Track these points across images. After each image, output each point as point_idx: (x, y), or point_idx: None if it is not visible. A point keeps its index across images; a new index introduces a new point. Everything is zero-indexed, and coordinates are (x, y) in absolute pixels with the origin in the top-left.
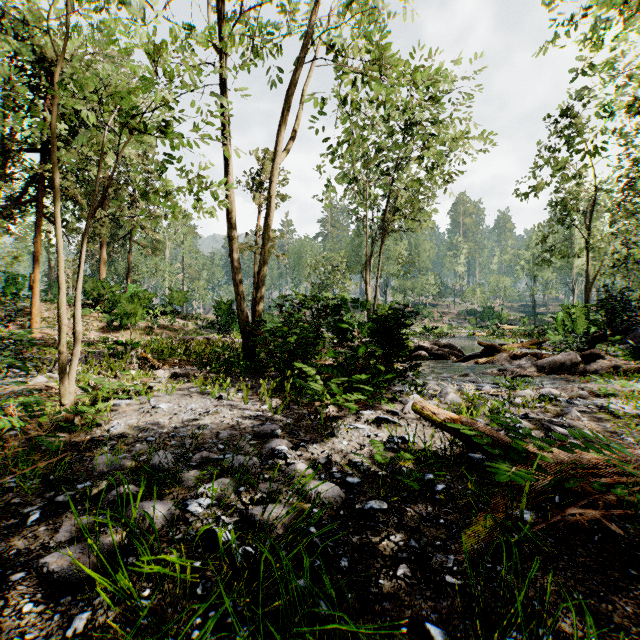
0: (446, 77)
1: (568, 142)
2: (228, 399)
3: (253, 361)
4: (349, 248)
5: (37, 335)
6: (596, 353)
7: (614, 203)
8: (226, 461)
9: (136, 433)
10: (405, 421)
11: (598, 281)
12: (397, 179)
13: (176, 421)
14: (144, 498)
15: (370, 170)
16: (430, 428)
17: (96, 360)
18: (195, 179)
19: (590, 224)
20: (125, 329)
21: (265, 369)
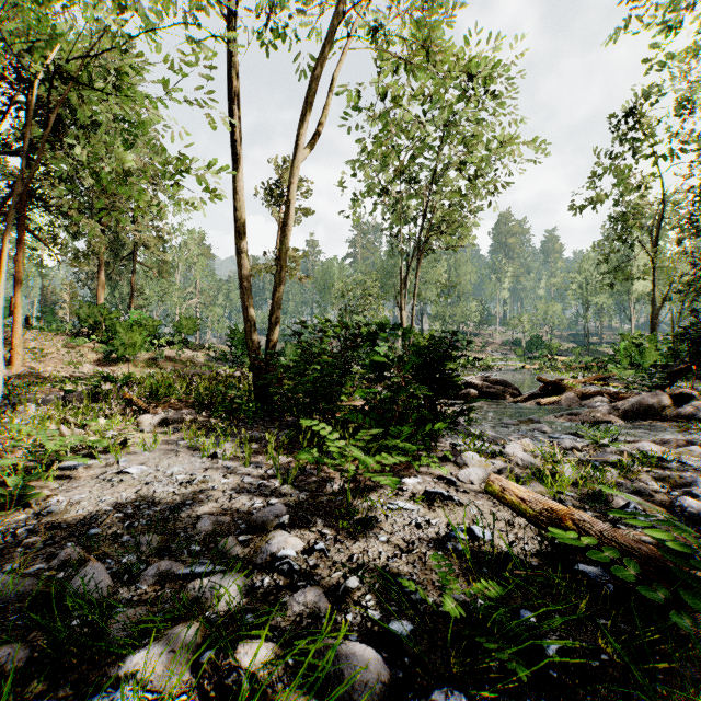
0: (497, 64)
1: (633, 147)
2: (224, 459)
3: (265, 402)
4: (381, 270)
5: (19, 369)
6: (687, 392)
7: (679, 219)
8: (183, 599)
9: (77, 520)
10: (466, 496)
11: (664, 307)
12: (436, 191)
13: (144, 496)
14: (20, 685)
15: (406, 180)
16: (504, 508)
17: (77, 400)
18: (174, 158)
19: (657, 242)
20: (125, 361)
21: (279, 414)
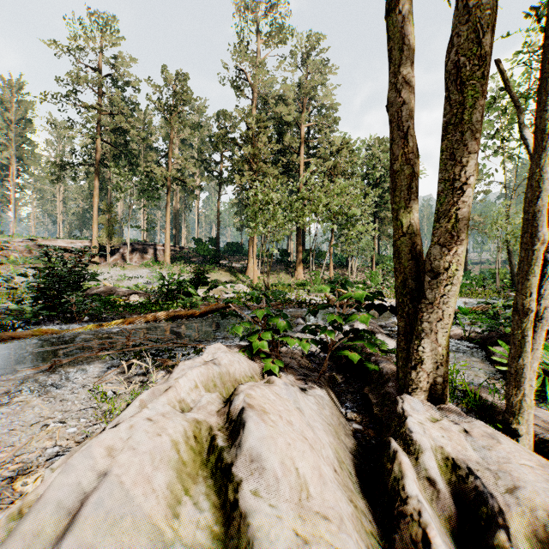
0: None
1: None
2: None
3: None
4: None
5: None
6: None
7: None
8: None
9: None
10: None
11: None
12: None
13: None
14: None
15: None
16: None
17: None
18: None
19: None
20: None
21: None
